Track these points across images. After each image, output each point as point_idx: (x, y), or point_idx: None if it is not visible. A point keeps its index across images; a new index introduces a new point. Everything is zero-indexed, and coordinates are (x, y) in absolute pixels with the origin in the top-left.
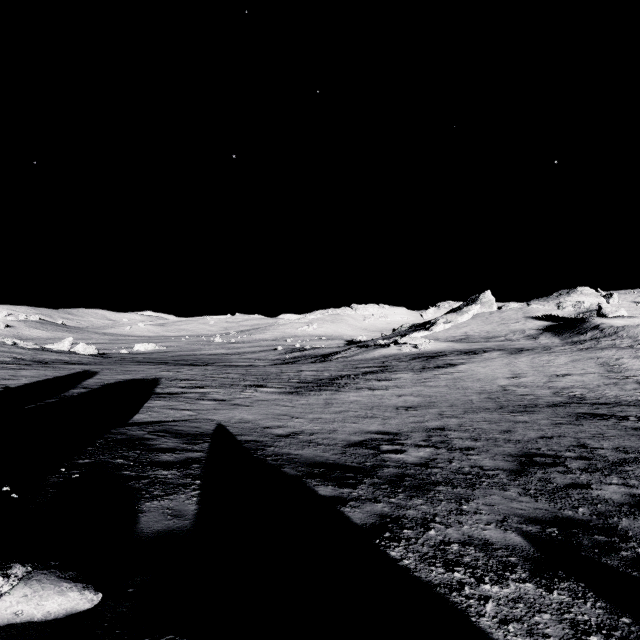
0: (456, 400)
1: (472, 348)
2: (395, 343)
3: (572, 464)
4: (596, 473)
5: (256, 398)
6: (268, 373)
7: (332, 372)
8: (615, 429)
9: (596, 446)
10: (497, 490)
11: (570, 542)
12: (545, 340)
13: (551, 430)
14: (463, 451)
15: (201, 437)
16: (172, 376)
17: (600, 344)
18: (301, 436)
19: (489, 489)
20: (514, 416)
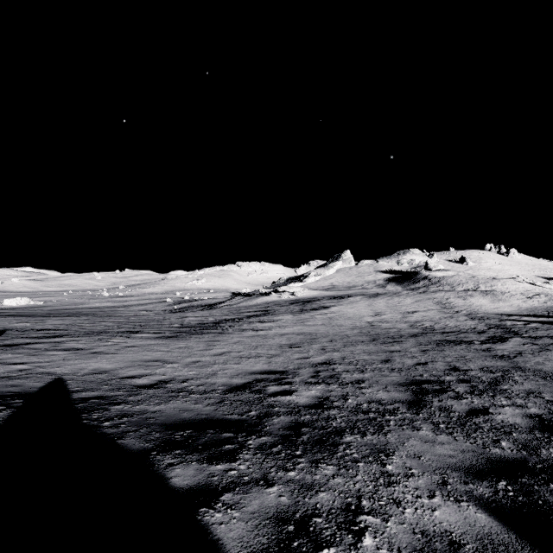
0: (334, 336)
1: (339, 294)
2: (275, 292)
3: (458, 388)
4: (484, 395)
5: (126, 344)
6: (149, 320)
7: (217, 317)
8: (470, 352)
9: (466, 368)
10: (410, 430)
11: (537, 504)
12: (391, 288)
13: (423, 356)
14: (355, 385)
15: (8, 400)
16: (28, 327)
17: (430, 290)
18: (170, 384)
19: (401, 430)
20: (387, 346)
